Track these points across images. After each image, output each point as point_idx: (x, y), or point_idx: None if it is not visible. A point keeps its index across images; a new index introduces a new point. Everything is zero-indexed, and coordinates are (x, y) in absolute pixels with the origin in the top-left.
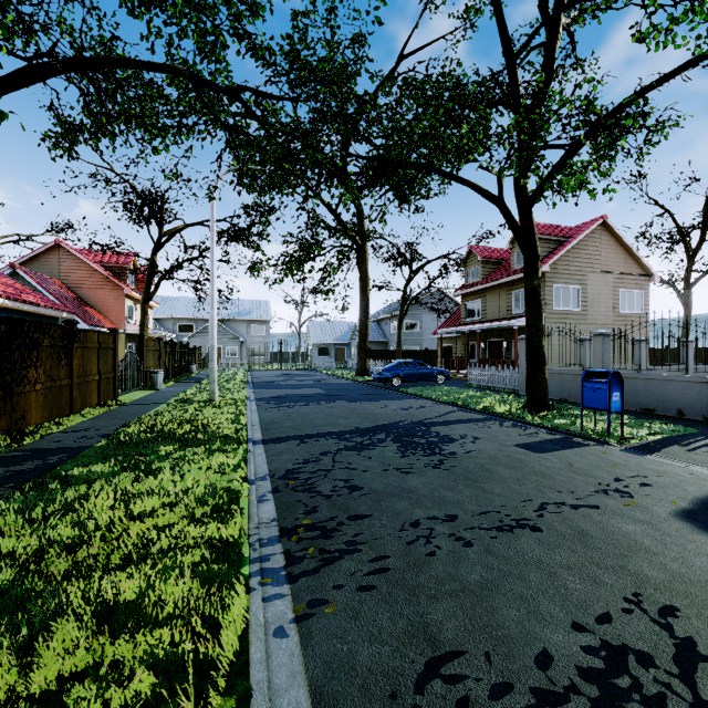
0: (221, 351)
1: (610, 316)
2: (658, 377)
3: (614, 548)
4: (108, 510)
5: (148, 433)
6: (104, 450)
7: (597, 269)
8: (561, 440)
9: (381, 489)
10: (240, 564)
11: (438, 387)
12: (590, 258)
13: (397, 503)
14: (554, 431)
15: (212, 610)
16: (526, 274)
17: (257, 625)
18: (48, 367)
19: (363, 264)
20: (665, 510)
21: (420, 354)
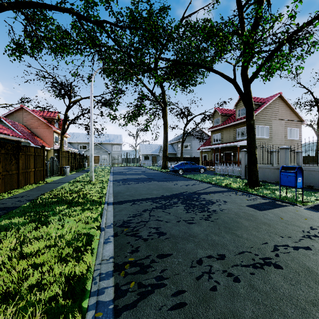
0: (99, 157)
1: (283, 141)
2: (315, 170)
3: None
4: (8, 252)
5: (53, 198)
6: (26, 209)
7: (277, 118)
8: (270, 203)
9: (176, 234)
10: (83, 297)
11: (201, 174)
12: (273, 112)
13: (187, 245)
14: (265, 198)
15: None
16: (247, 118)
17: None
18: (4, 164)
19: (165, 117)
20: None
21: (191, 159)
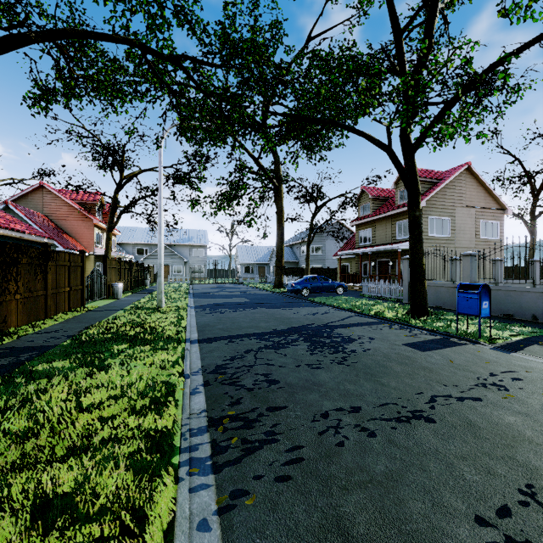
0: (170, 269)
1: (473, 241)
2: (516, 289)
3: (501, 438)
4: (61, 403)
5: (106, 334)
6: (67, 349)
7: (463, 204)
8: (440, 340)
9: (295, 383)
10: (171, 454)
11: (338, 297)
12: (457, 195)
13: (309, 396)
14: (434, 333)
15: (142, 502)
16: (409, 207)
17: (182, 518)
18: (26, 281)
19: (279, 201)
20: (538, 402)
21: (324, 271)
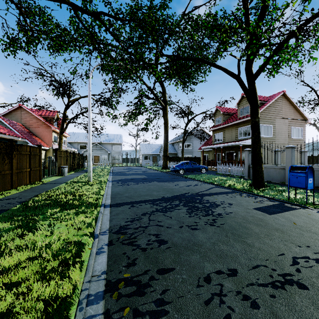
0: (99, 157)
1: (286, 140)
2: None
3: None
4: None
5: (47, 200)
6: (15, 212)
7: (280, 117)
8: (279, 205)
9: (179, 243)
10: None
11: (203, 175)
12: (277, 111)
13: (191, 257)
14: (272, 200)
15: None
16: (251, 115)
17: None
18: None
19: (165, 116)
20: None
21: (192, 159)
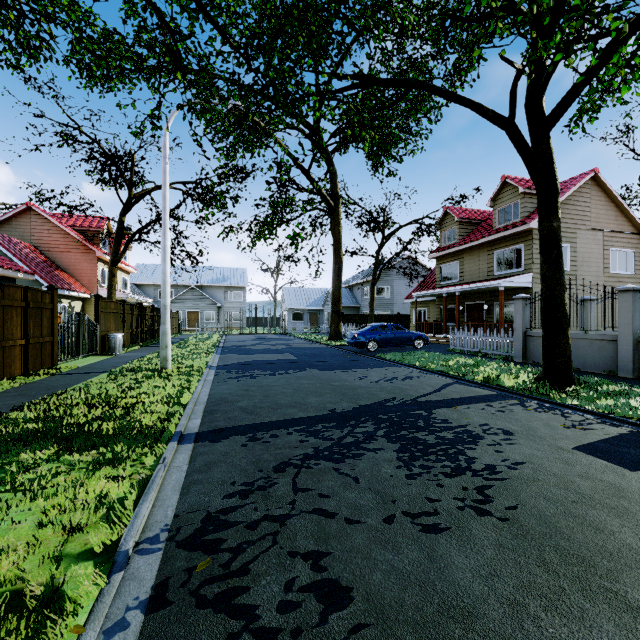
0: (199, 316)
1: (600, 277)
2: None
3: None
4: None
5: (38, 421)
6: None
7: (587, 226)
8: (638, 438)
9: (392, 601)
10: None
11: (419, 353)
12: (579, 214)
13: None
14: (608, 419)
15: None
16: (541, 215)
17: None
18: None
19: (336, 227)
20: None
21: (392, 319)
